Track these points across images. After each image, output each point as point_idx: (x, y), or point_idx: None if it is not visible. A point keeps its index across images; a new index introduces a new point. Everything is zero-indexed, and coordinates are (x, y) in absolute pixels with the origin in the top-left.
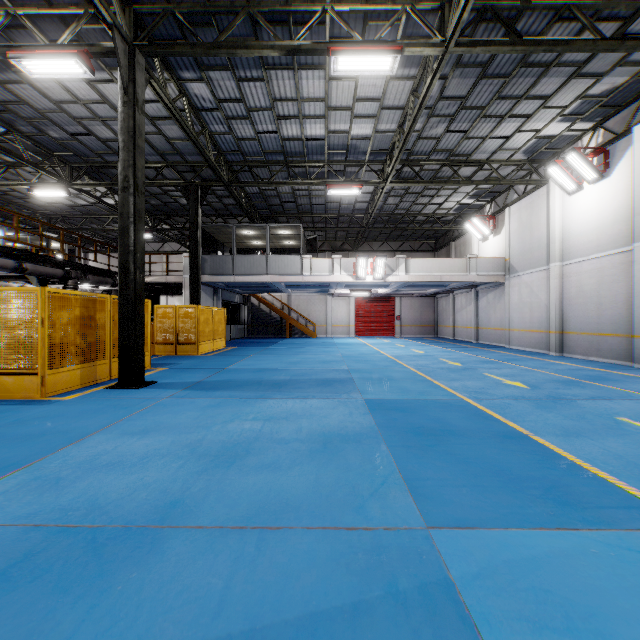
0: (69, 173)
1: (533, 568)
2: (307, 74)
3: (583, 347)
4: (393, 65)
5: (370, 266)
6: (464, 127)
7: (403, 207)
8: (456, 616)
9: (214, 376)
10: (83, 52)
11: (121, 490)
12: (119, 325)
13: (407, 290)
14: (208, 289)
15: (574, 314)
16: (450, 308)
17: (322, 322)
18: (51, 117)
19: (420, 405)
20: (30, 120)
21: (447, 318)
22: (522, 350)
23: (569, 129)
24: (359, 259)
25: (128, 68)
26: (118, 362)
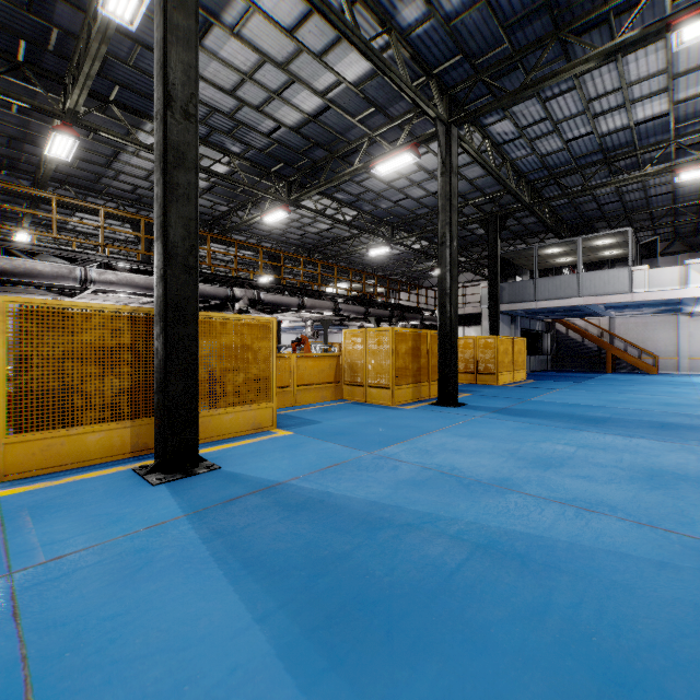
0: (391, 232)
1: None
2: (636, 55)
3: None
4: None
5: None
6: None
7: None
8: None
9: (518, 405)
10: (413, 145)
11: (467, 464)
12: (438, 354)
13: None
14: (505, 318)
15: None
16: None
17: (668, 353)
18: (383, 195)
19: None
20: (371, 201)
21: None
22: None
23: None
24: None
25: (445, 144)
26: (438, 384)
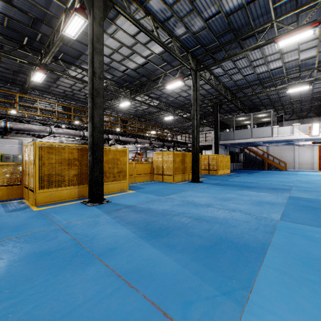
0: (174, 110)
1: (307, 231)
2: (267, 46)
3: None
4: (314, 32)
5: None
6: None
7: None
8: (271, 228)
9: (223, 182)
10: (182, 78)
11: (198, 200)
12: (192, 162)
13: None
14: (222, 146)
15: None
16: None
17: (291, 161)
18: (170, 95)
19: (320, 201)
20: (165, 97)
21: None
22: None
23: None
24: (312, 124)
25: (194, 78)
26: (191, 174)
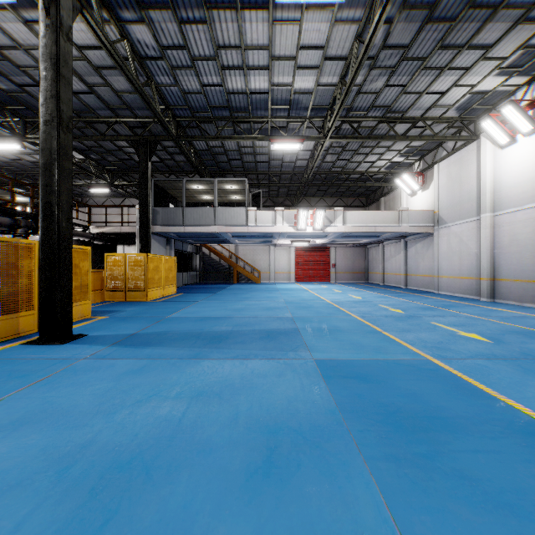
0: (23, 127)
1: None
2: (250, 16)
3: (516, 293)
4: None
5: (310, 218)
6: (403, 81)
7: (339, 165)
8: None
9: (152, 326)
10: None
11: None
12: (40, 273)
13: (342, 241)
14: (161, 239)
15: (506, 262)
16: (380, 257)
17: (266, 269)
18: None
19: (382, 369)
20: None
21: (377, 266)
22: (452, 295)
23: (503, 84)
24: (300, 211)
25: None
26: (39, 314)
